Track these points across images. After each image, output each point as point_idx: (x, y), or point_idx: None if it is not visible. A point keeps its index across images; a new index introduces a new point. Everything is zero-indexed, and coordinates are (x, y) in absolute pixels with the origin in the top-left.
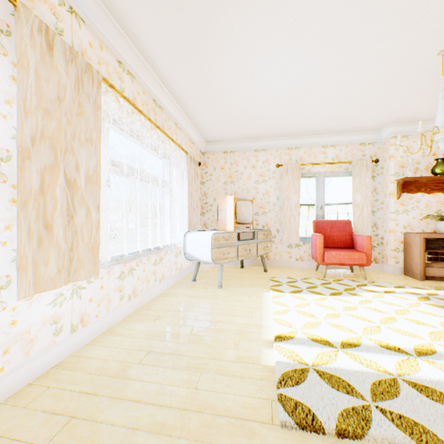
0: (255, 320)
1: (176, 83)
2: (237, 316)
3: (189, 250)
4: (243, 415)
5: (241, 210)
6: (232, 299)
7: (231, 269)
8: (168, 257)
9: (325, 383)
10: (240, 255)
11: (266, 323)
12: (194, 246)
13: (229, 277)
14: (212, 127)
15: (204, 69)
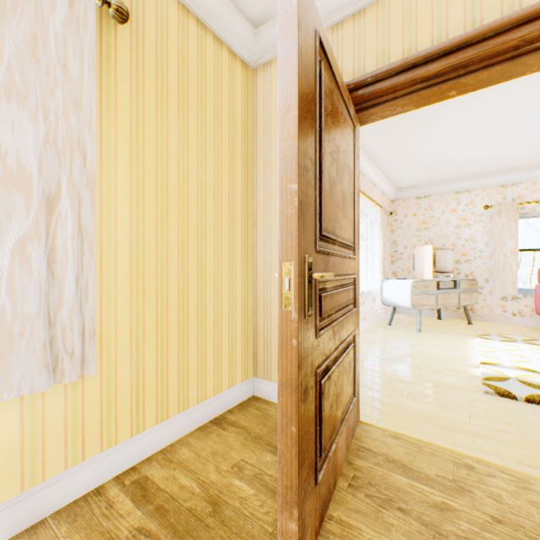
0: (460, 354)
1: (378, 154)
2: (441, 350)
3: (386, 296)
4: (455, 386)
5: (440, 259)
6: (434, 340)
7: (426, 319)
8: (367, 301)
9: (522, 385)
10: (439, 304)
11: (471, 357)
12: (391, 293)
13: (426, 325)
14: (405, 177)
15: (407, 142)
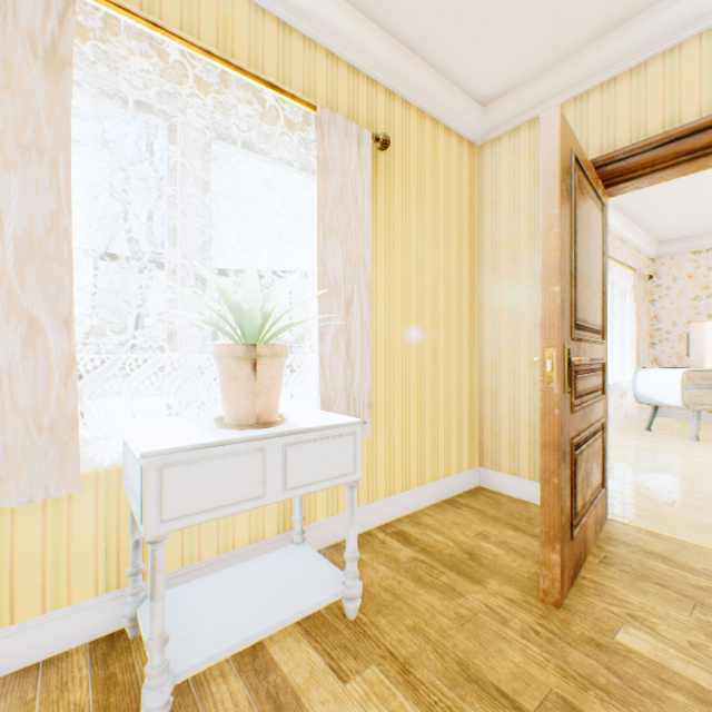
0: None
1: (630, 203)
2: None
3: (642, 391)
4: None
5: None
6: None
7: (708, 426)
8: (612, 396)
9: None
10: None
11: None
12: (650, 386)
13: (708, 433)
14: (673, 226)
15: (674, 185)
